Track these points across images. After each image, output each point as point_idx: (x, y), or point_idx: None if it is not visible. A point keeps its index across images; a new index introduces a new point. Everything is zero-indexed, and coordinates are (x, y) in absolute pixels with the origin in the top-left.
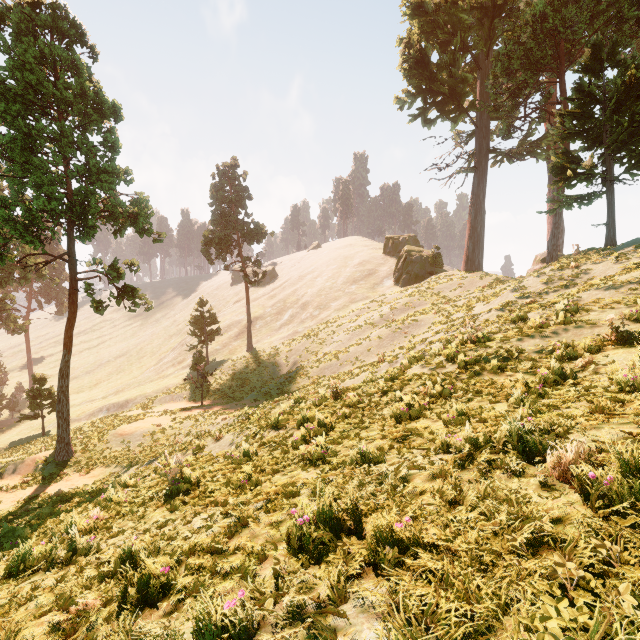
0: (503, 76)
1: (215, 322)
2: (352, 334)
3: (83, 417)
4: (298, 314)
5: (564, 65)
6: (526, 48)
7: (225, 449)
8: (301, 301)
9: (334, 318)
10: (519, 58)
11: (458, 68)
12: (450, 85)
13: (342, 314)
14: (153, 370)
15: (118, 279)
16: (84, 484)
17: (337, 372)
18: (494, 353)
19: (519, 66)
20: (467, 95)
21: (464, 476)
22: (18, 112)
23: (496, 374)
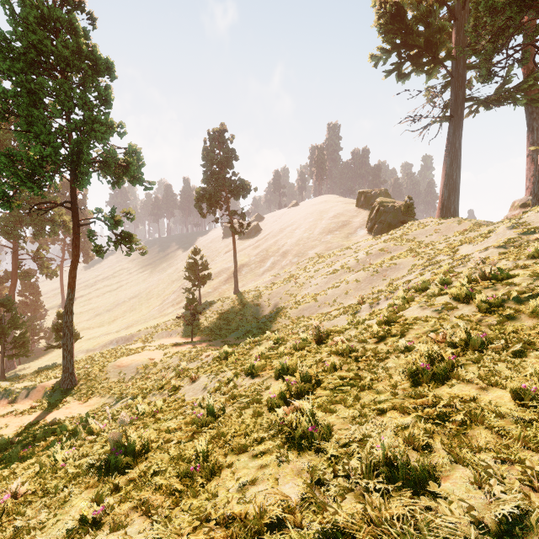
0: (486, 15)
1: (206, 268)
2: (329, 278)
3: (97, 348)
4: (279, 261)
5: None
6: None
7: (198, 394)
8: (281, 250)
9: (311, 264)
10: None
11: (434, 19)
12: (426, 37)
13: (319, 261)
14: (157, 309)
15: (116, 226)
16: (79, 413)
17: (315, 313)
18: (525, 291)
19: (503, 4)
20: (443, 45)
21: None
22: (22, 70)
23: None
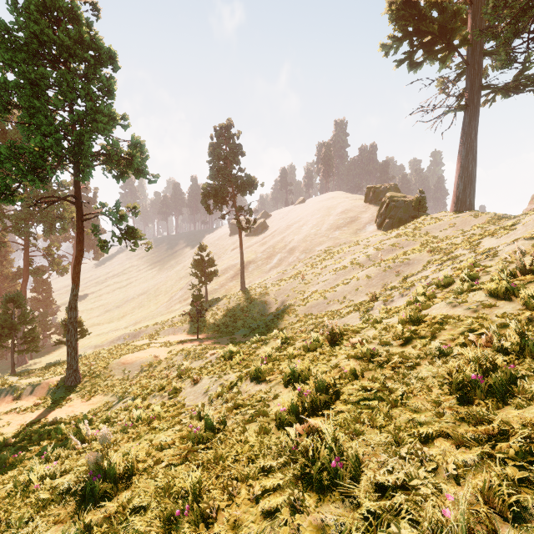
0: None
1: (213, 265)
2: (338, 274)
3: (105, 344)
4: (286, 258)
5: None
6: None
7: (199, 398)
8: (288, 246)
9: (319, 260)
10: None
11: (449, 3)
12: (440, 22)
13: (327, 257)
14: (164, 306)
15: (120, 221)
16: (81, 412)
17: (324, 311)
18: None
19: None
20: (458, 30)
21: None
22: (23, 60)
23: None
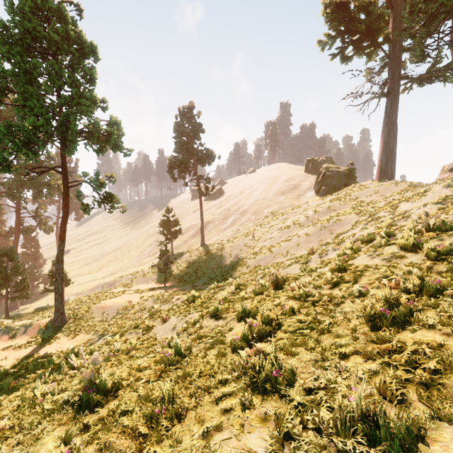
0: (421, 2)
1: (177, 224)
2: (282, 232)
3: (86, 291)
4: (239, 219)
5: None
6: None
7: (168, 333)
8: (241, 209)
9: (267, 221)
10: None
11: (374, 8)
12: (366, 23)
13: (273, 218)
14: (136, 259)
15: (100, 187)
16: (67, 348)
17: (271, 263)
18: None
19: None
20: (382, 30)
21: None
22: (19, 53)
23: None
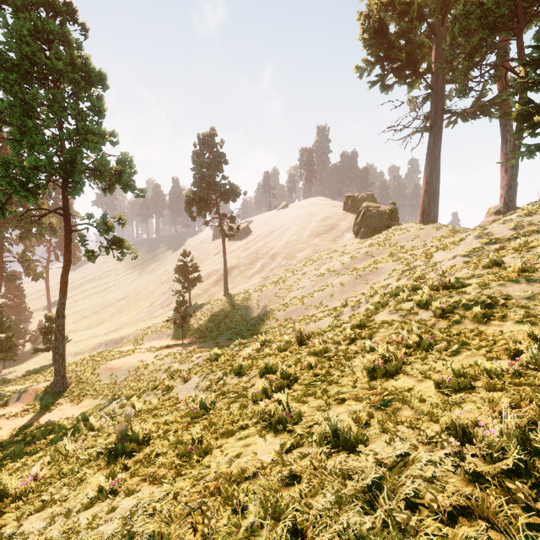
0: (461, 36)
1: (196, 270)
2: (316, 281)
3: (86, 351)
4: (268, 264)
5: (522, 23)
6: (484, 8)
7: (190, 392)
8: (271, 252)
9: (300, 267)
10: (476, 18)
11: (415, 35)
12: (407, 51)
13: (307, 263)
14: (146, 311)
15: (107, 231)
16: (73, 414)
17: (302, 315)
18: (473, 299)
19: (476, 26)
20: (423, 60)
21: (531, 522)
22: (15, 81)
23: (481, 323)
